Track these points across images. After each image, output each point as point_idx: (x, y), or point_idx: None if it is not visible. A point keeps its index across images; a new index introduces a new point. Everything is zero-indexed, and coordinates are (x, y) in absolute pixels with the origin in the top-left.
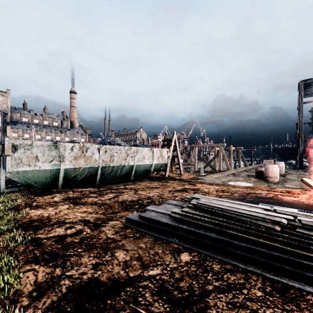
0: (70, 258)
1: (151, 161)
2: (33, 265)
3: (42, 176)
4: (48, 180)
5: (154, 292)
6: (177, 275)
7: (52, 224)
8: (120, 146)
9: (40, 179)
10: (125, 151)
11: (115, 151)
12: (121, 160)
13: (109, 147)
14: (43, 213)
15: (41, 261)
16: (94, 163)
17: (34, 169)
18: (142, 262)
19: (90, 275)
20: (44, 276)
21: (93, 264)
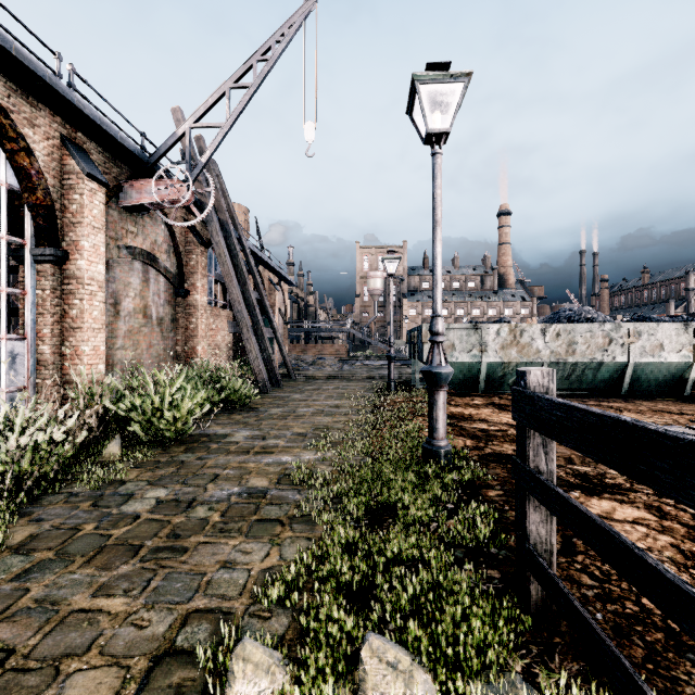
0: (492, 441)
1: (688, 355)
2: (461, 438)
3: (459, 371)
4: (465, 377)
5: (570, 474)
6: (608, 476)
7: (473, 420)
8: (590, 323)
9: (456, 375)
10: (603, 333)
11: (578, 335)
12: (592, 351)
13: (565, 327)
14: (463, 411)
15: (467, 437)
16: (534, 355)
17: (451, 361)
18: (570, 461)
19: (509, 452)
20: (471, 444)
21: (513, 449)
